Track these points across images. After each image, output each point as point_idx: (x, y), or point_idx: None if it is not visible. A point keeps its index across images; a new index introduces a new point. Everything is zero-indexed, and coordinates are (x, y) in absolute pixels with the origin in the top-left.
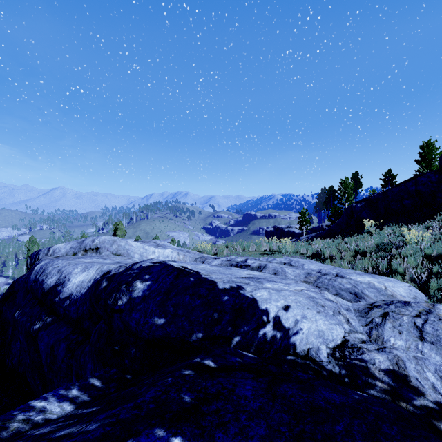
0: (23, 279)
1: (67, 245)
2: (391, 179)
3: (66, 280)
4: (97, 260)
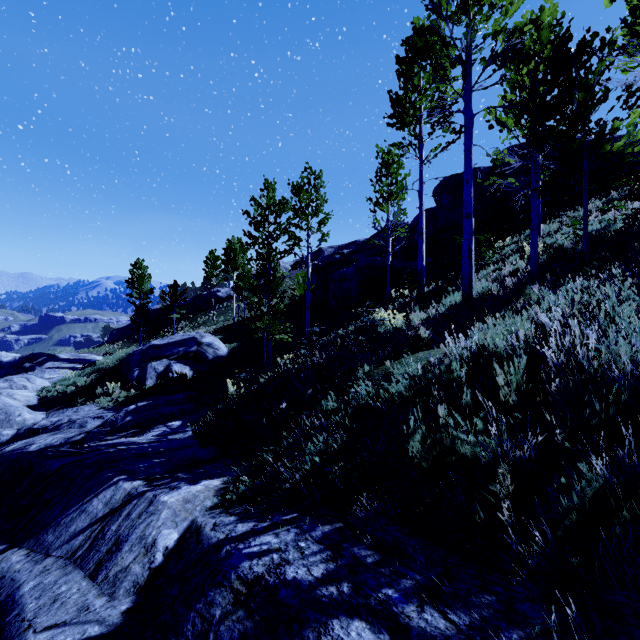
0: None
1: None
2: None
3: (1, 360)
4: None
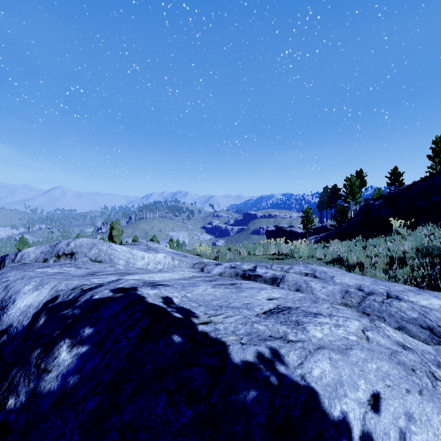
0: None
1: (37, 249)
2: (397, 177)
3: (10, 302)
4: (68, 269)
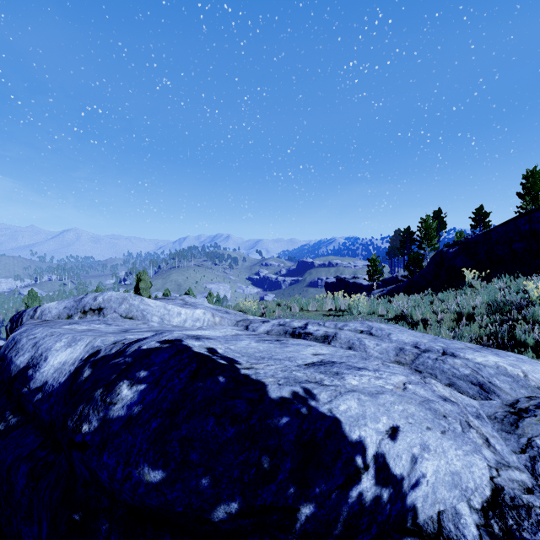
0: None
1: (60, 304)
2: (483, 218)
3: (42, 359)
4: (97, 326)
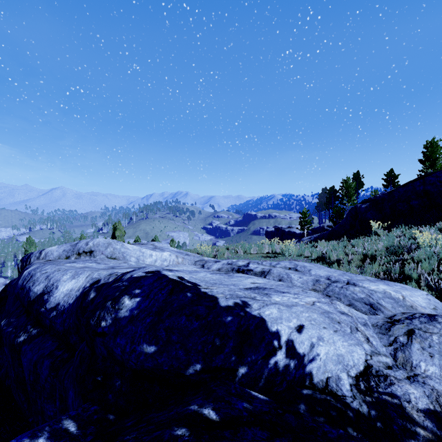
0: (13, 283)
1: (59, 248)
2: (393, 179)
3: (54, 287)
4: (90, 264)
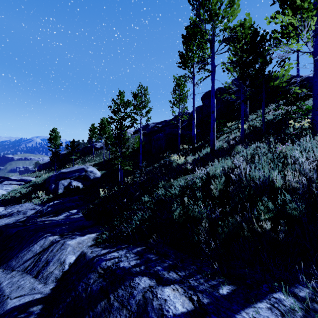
0: None
1: None
2: None
3: None
4: None
